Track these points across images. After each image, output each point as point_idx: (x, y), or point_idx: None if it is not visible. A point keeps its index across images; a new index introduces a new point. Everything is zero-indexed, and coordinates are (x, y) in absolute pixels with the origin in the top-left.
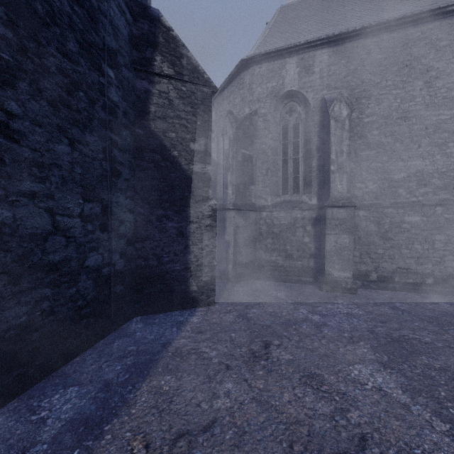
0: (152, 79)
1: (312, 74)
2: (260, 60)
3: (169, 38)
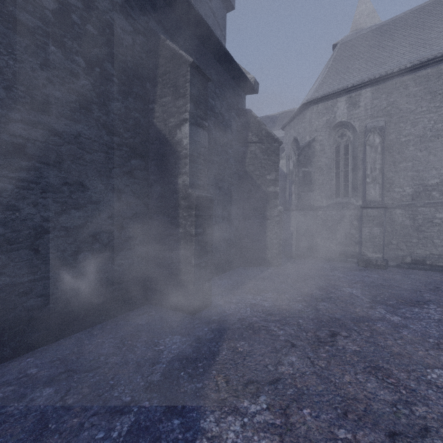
0: (247, 145)
1: (358, 108)
2: (317, 102)
3: (255, 122)
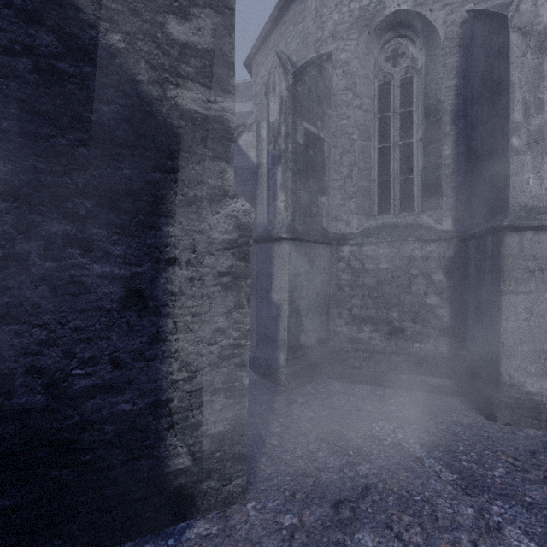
0: None
1: None
2: None
3: None
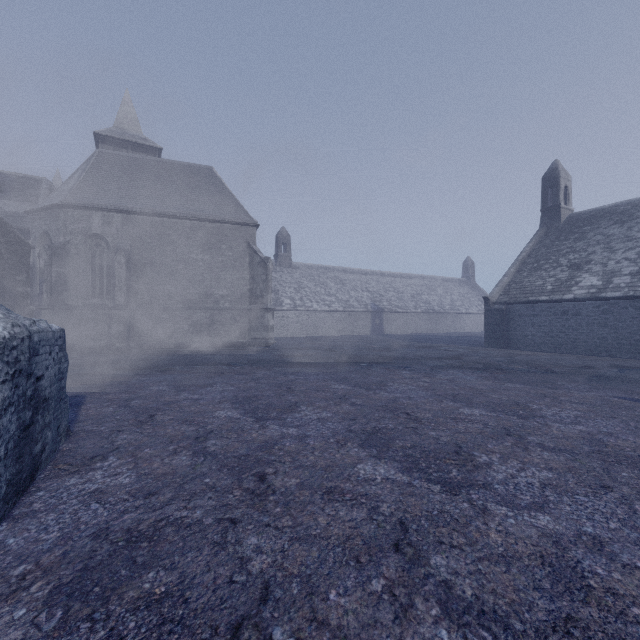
0: None
1: (112, 227)
2: (73, 207)
3: (1, 223)
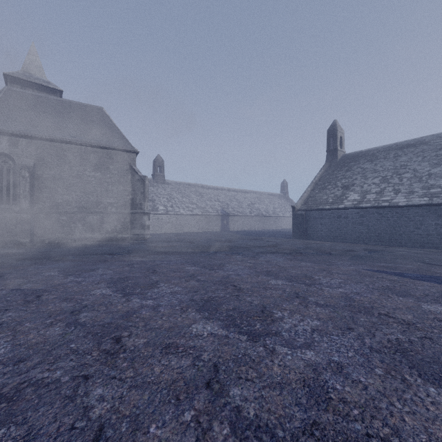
0: None
1: (17, 148)
2: None
3: None
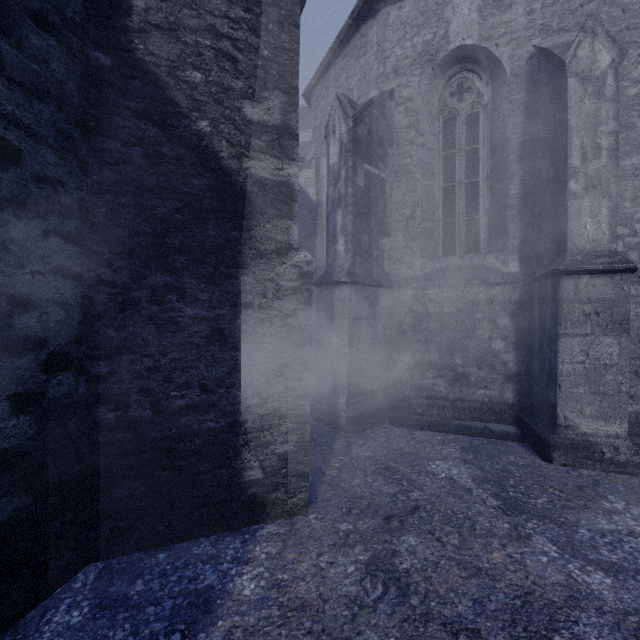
0: None
1: (509, 8)
2: None
3: None
